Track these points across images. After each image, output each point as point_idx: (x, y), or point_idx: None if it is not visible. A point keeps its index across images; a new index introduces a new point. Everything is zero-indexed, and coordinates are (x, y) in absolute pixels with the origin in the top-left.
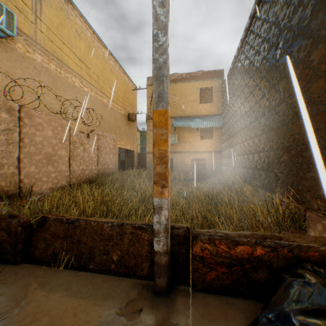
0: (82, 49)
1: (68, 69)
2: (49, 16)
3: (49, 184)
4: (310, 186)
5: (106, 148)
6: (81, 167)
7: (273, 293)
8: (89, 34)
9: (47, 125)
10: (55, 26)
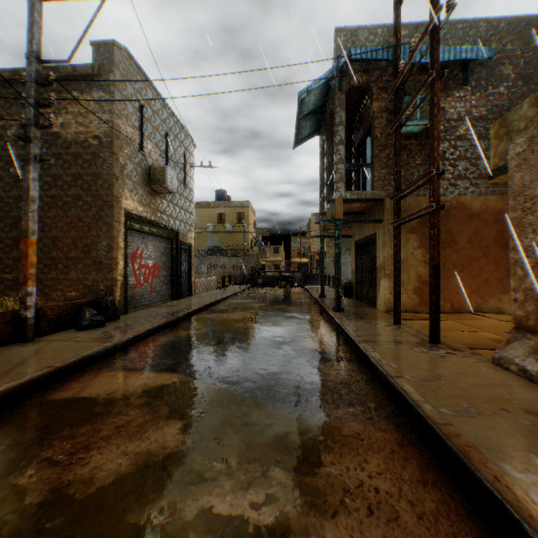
0: None
1: None
2: None
3: None
4: (54, 284)
5: None
6: None
7: (81, 317)
8: None
9: None
10: None
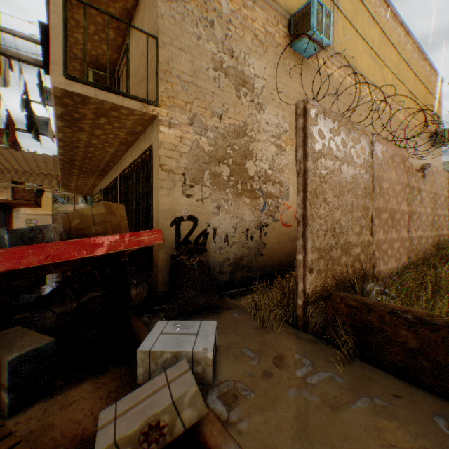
0: (374, 40)
1: (360, 78)
2: (343, 7)
3: (391, 261)
4: None
5: (439, 197)
6: (416, 233)
7: None
8: (382, 12)
9: (390, 161)
10: (348, 18)
